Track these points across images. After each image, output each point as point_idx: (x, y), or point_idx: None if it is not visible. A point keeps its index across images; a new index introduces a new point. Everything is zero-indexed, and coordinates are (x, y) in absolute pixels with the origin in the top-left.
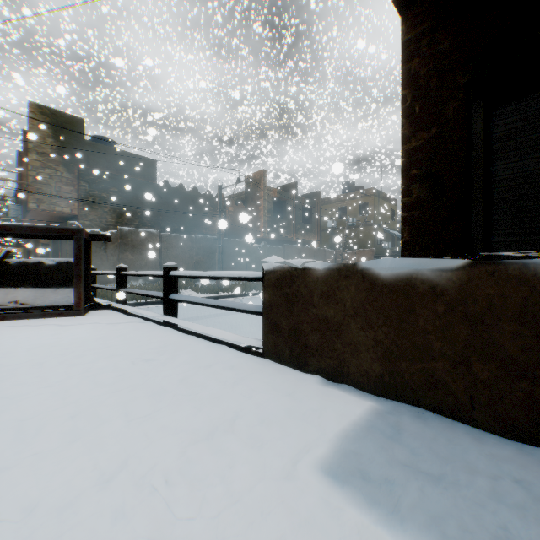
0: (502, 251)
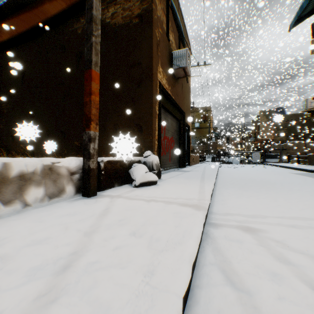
0: None
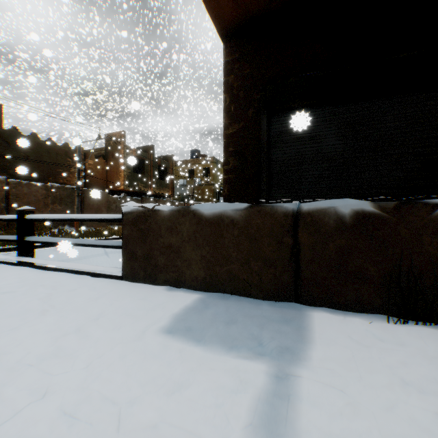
0: (276, 202)
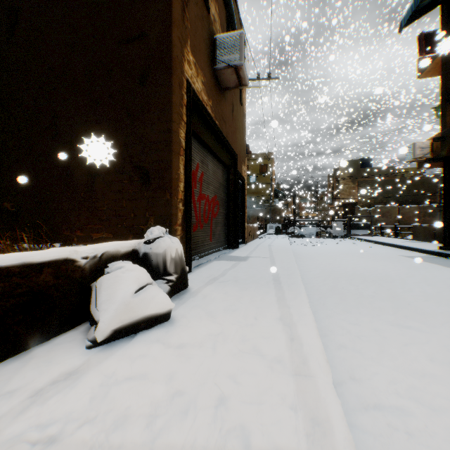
0: None
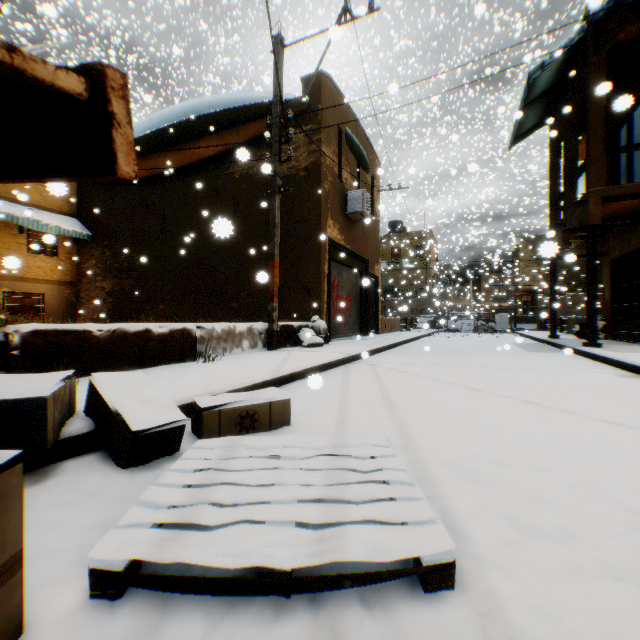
0: None
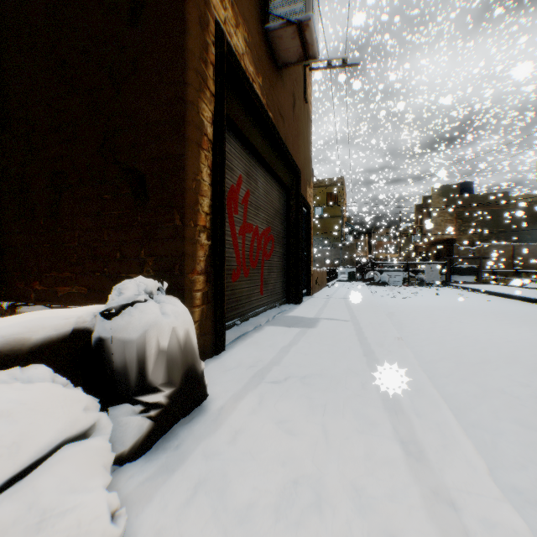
0: None
